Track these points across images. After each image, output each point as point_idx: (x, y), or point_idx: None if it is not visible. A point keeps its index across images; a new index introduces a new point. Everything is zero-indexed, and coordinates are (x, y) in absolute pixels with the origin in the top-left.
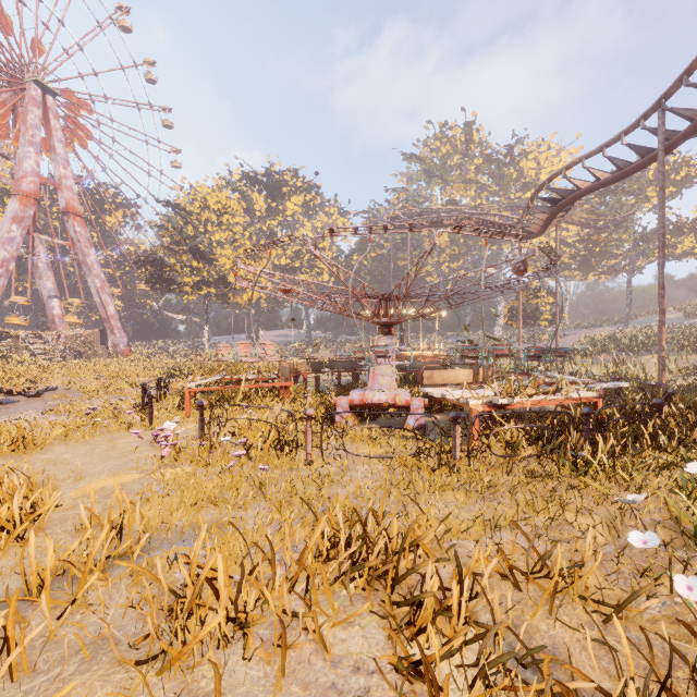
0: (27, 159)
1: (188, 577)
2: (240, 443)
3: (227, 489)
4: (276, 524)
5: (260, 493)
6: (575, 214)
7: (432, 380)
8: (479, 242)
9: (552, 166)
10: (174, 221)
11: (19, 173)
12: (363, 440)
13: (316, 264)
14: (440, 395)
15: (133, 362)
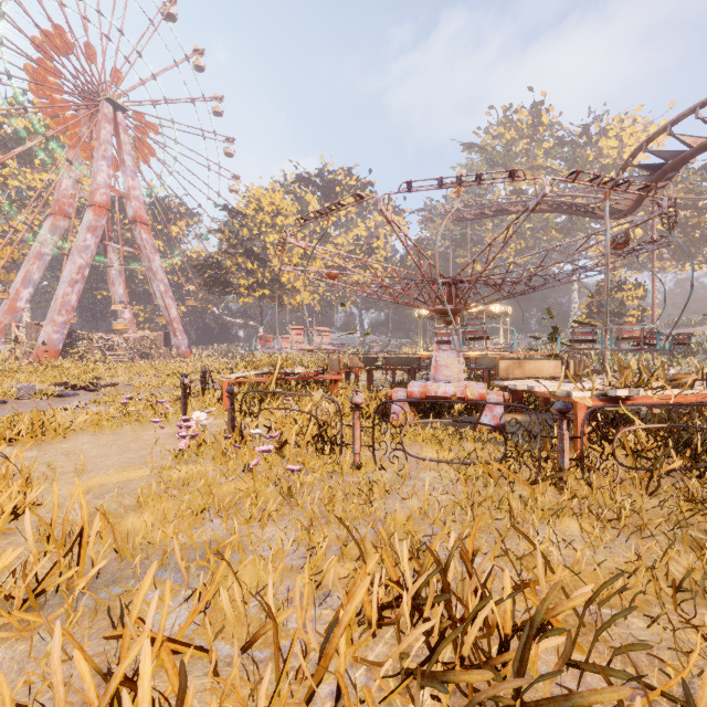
0: (100, 172)
1: (92, 680)
2: (271, 437)
3: (244, 495)
4: (303, 552)
5: (289, 503)
6: (668, 194)
7: (510, 373)
8: (549, 233)
9: (638, 143)
10: (231, 225)
11: (93, 186)
12: (426, 440)
13: (370, 264)
14: (525, 388)
15: (193, 363)
